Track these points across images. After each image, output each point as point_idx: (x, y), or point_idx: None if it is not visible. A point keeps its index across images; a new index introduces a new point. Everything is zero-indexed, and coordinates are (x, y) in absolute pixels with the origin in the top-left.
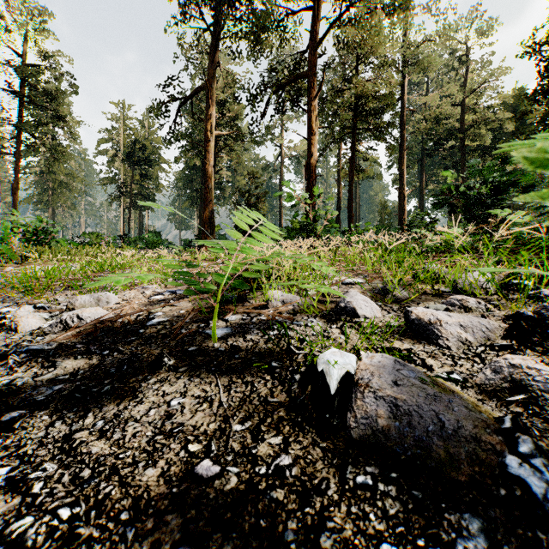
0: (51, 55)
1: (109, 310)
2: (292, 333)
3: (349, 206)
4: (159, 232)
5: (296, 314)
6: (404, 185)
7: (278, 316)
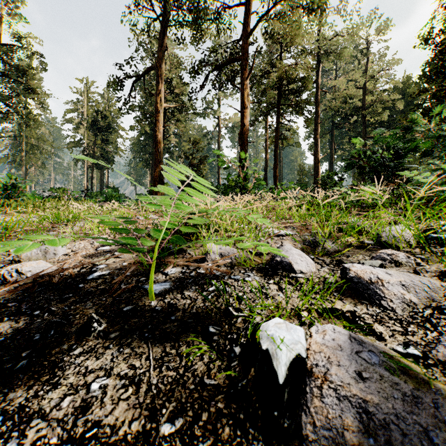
0: (22, 36)
1: (54, 262)
2: (230, 289)
3: (275, 167)
4: (117, 188)
5: (233, 267)
6: (318, 151)
7: (216, 269)
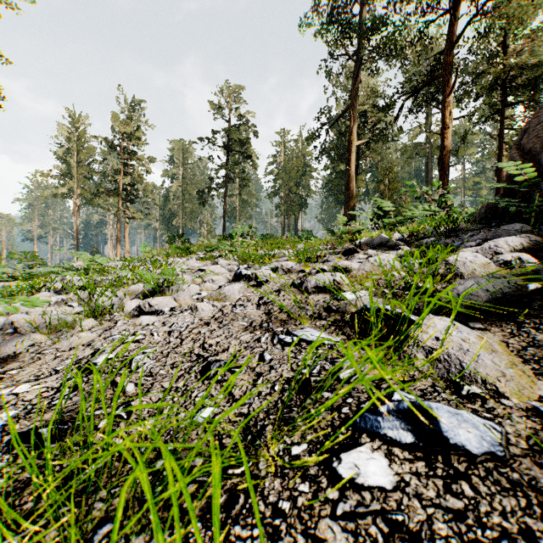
0: (243, 116)
1: None
2: None
3: (496, 187)
4: (310, 231)
5: None
6: None
7: None
